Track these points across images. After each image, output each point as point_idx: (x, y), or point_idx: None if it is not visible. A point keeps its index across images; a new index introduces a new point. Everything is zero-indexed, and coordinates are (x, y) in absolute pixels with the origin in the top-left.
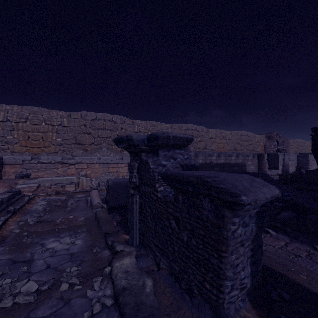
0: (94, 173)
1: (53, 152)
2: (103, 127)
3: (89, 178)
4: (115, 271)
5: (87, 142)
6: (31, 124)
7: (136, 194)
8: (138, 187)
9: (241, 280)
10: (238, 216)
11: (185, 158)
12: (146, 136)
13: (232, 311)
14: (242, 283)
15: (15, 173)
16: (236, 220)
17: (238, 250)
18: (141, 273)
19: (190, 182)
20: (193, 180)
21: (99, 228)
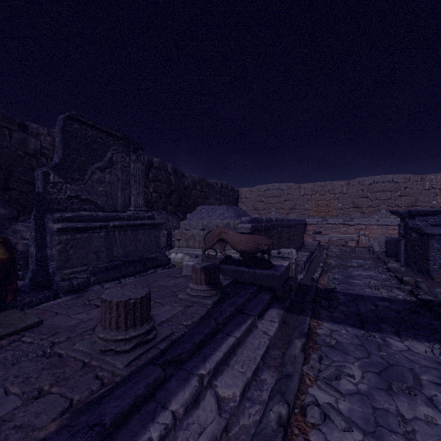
0: (372, 233)
1: (335, 216)
2: (381, 190)
3: (368, 237)
4: (388, 265)
5: (364, 206)
6: (319, 195)
7: (402, 239)
8: (403, 235)
9: (439, 264)
10: (434, 240)
11: (436, 221)
12: (407, 210)
13: (434, 273)
14: (440, 265)
15: (312, 230)
16: (434, 241)
17: (436, 252)
18: (401, 267)
19: (416, 229)
20: (416, 228)
21: (379, 260)
